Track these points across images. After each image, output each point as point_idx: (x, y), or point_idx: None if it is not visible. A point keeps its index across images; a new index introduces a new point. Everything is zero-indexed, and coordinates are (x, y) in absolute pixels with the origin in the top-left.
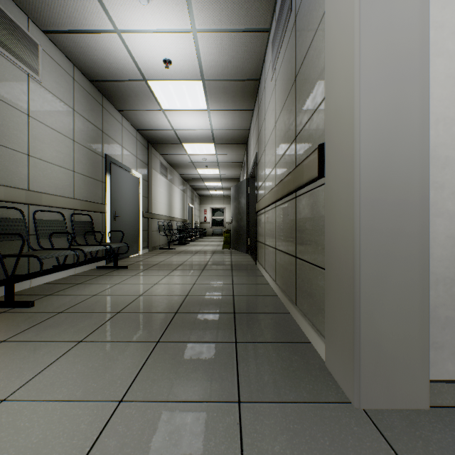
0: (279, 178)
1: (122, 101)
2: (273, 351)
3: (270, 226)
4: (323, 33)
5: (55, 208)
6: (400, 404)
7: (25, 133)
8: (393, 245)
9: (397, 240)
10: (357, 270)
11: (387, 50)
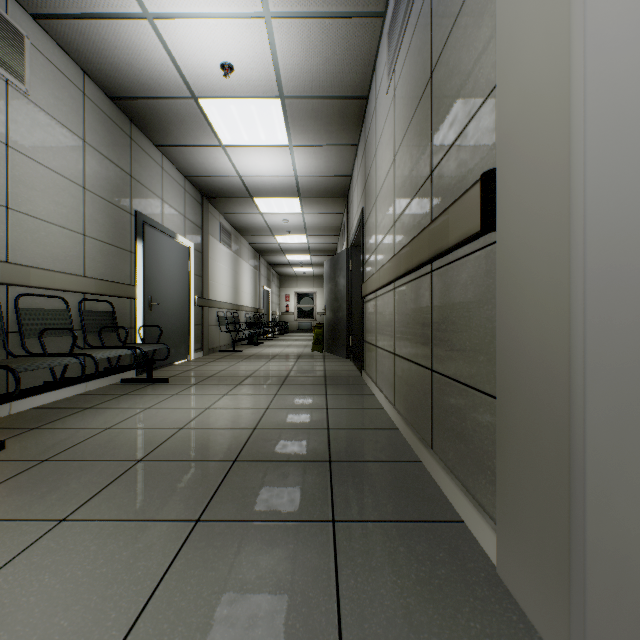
0: (400, 242)
1: (161, 131)
2: (399, 541)
3: (385, 318)
4: None
5: (53, 291)
6: None
7: (1, 172)
8: None
9: None
10: (578, 408)
11: None
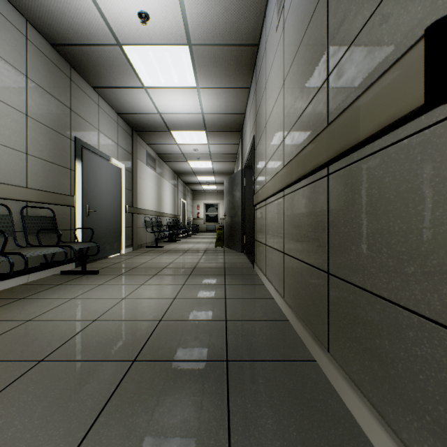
0: (290, 154)
1: (95, 74)
2: None
3: (274, 222)
4: None
5: None
6: None
7: None
8: None
9: None
10: None
11: None
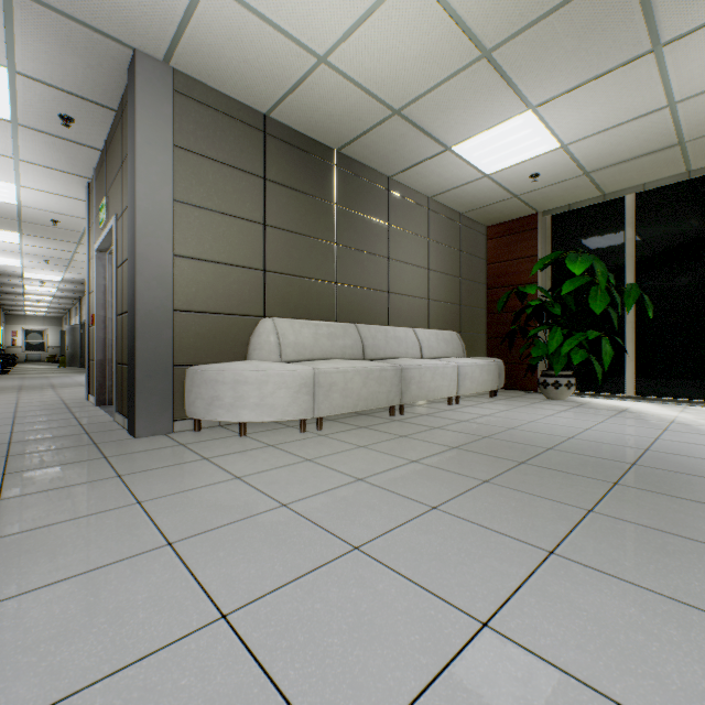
0: None
1: None
2: None
3: None
4: None
5: None
6: None
7: None
8: None
9: None
10: None
11: None
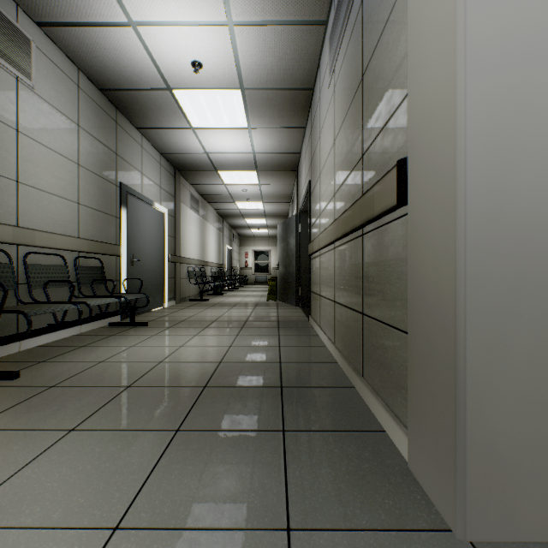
0: (339, 210)
1: (141, 116)
2: (334, 445)
3: (327, 273)
4: (403, 7)
5: (54, 250)
6: (524, 534)
7: (12, 153)
8: (514, 301)
9: (520, 294)
10: (461, 338)
11: (506, 16)
